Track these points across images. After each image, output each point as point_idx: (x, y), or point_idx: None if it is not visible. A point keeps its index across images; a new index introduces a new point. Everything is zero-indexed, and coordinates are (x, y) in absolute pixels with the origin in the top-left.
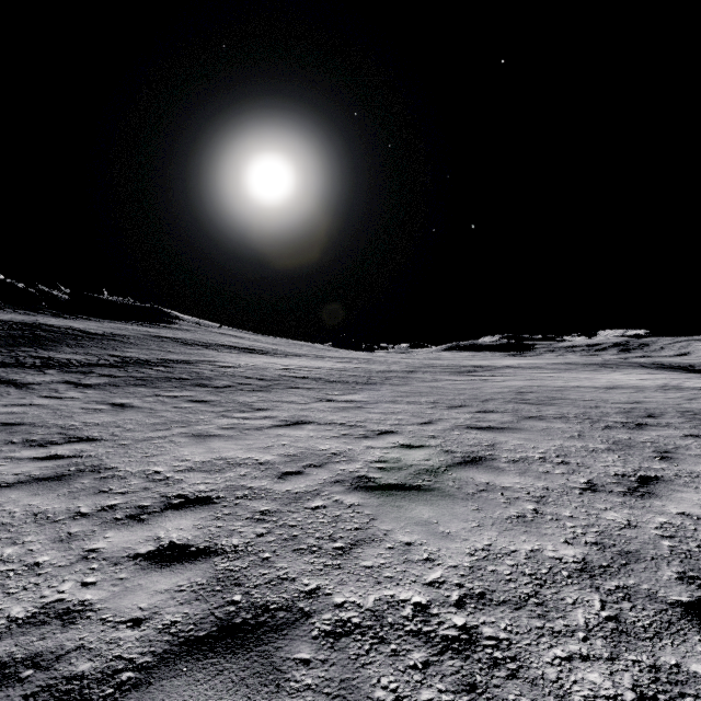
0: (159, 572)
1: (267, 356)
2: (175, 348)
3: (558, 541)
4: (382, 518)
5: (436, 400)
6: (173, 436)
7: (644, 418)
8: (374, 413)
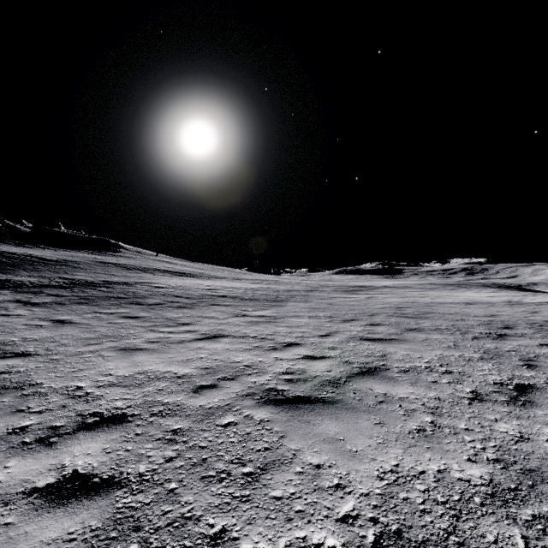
0: (52, 513)
1: (194, 278)
2: (118, 272)
3: (461, 459)
4: (291, 436)
5: (332, 314)
6: (103, 350)
7: (503, 330)
8: (281, 327)
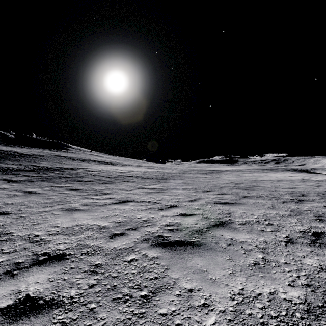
0: None
1: (113, 165)
2: (67, 162)
3: (284, 284)
4: (172, 268)
5: (196, 187)
6: (54, 210)
7: (301, 197)
8: (165, 195)
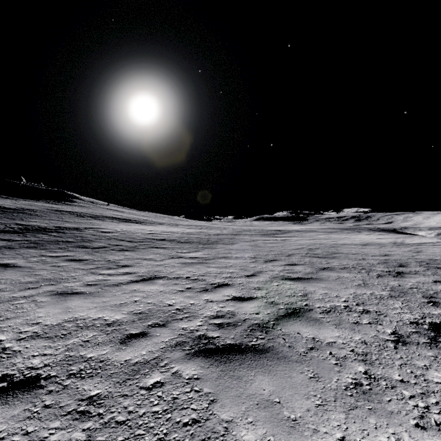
0: None
1: (139, 224)
2: (71, 219)
3: (409, 424)
4: (222, 399)
5: (255, 255)
6: (38, 295)
7: (399, 268)
8: (212, 267)
